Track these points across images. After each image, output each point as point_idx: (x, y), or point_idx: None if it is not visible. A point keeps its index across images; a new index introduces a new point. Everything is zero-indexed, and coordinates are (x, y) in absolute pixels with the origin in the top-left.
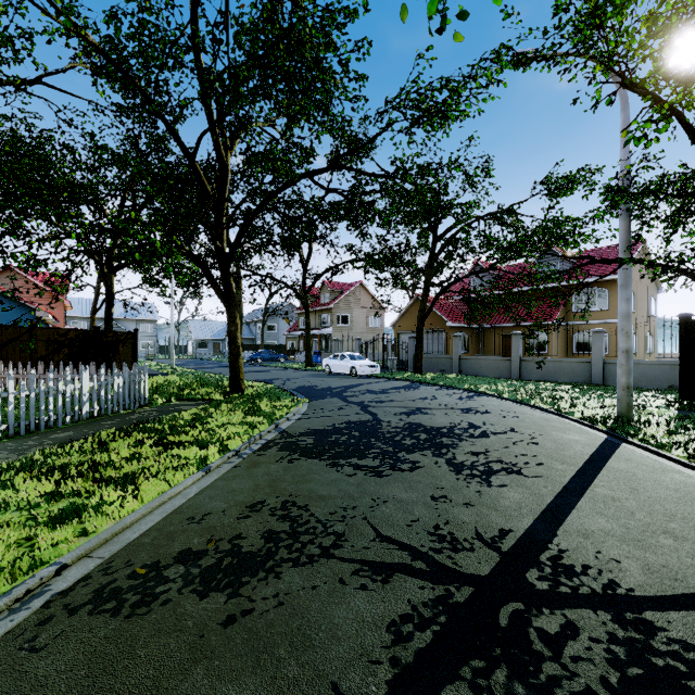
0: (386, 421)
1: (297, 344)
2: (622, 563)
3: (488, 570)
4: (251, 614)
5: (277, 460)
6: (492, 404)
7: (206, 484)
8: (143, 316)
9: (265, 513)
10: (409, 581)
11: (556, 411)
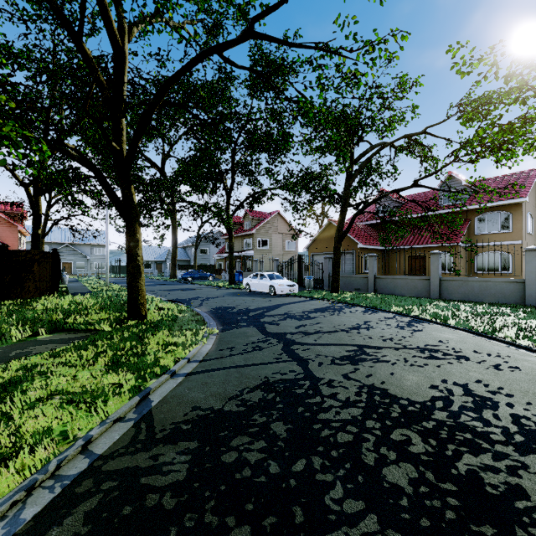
0: (325, 383)
1: (224, 265)
2: None
3: None
4: None
5: None
6: (449, 338)
7: None
8: (97, 241)
9: None
10: None
11: None
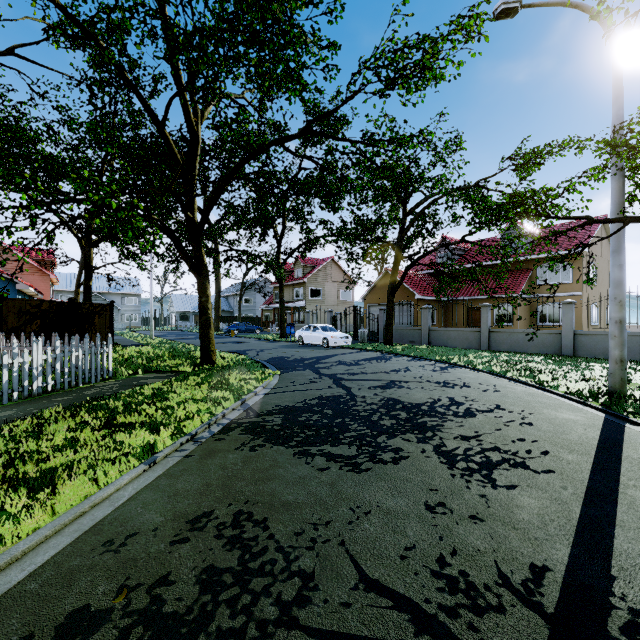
0: (360, 397)
1: (272, 317)
2: None
3: None
4: None
5: (237, 448)
6: (468, 376)
7: (146, 483)
8: (128, 290)
9: (209, 533)
10: None
11: (537, 384)
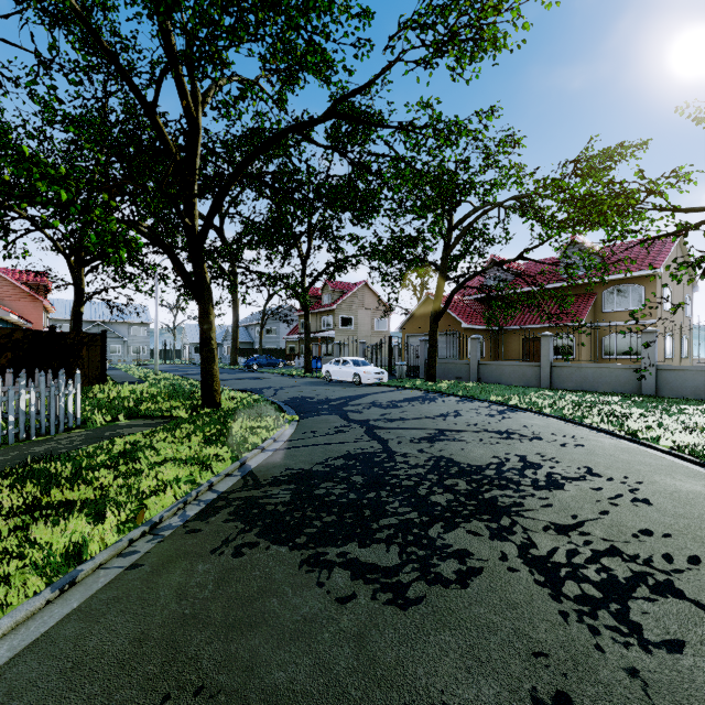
0: (400, 454)
1: (297, 349)
2: None
3: None
4: None
5: (214, 549)
6: (536, 424)
7: (37, 634)
8: (135, 319)
9: None
10: None
11: (626, 434)
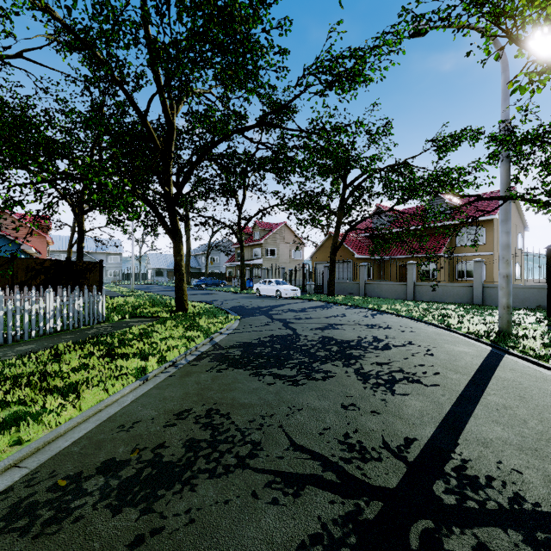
0: (303, 335)
1: (234, 272)
2: (524, 474)
3: (396, 482)
4: (160, 533)
5: (207, 370)
6: (392, 321)
7: (142, 393)
8: (112, 250)
9: (190, 421)
10: (320, 494)
11: (446, 326)
